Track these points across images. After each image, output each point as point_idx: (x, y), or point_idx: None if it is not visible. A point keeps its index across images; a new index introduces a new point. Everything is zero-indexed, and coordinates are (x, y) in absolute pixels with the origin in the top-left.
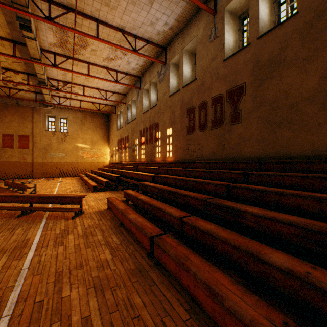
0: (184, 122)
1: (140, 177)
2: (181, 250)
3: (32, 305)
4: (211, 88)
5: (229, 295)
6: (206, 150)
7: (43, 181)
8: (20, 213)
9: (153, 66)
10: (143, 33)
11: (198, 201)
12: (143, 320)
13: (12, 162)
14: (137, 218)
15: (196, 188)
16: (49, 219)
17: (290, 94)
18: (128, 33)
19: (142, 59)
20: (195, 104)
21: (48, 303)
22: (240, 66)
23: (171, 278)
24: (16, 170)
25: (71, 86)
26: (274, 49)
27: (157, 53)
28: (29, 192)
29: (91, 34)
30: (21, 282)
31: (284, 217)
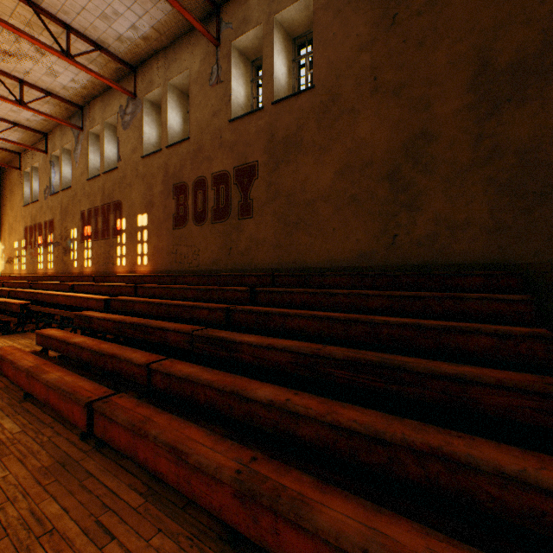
0: (170, 207)
1: (79, 302)
2: (140, 412)
3: None
4: (212, 158)
5: (198, 449)
6: (205, 255)
7: None
8: None
9: (111, 94)
10: (87, 28)
11: (182, 336)
12: (61, 532)
13: None
14: (64, 377)
15: (184, 316)
16: None
17: (308, 188)
18: (50, 15)
19: (85, 73)
20: (188, 179)
21: None
22: (252, 135)
23: (124, 459)
24: None
25: None
26: (291, 125)
27: (119, 72)
28: None
29: None
30: None
31: (281, 343)
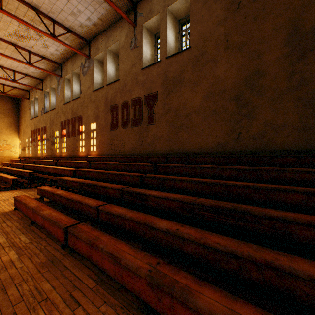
0: (108, 118)
1: (59, 171)
2: (93, 233)
3: None
4: (132, 90)
5: (126, 256)
6: (128, 145)
7: None
8: None
9: (76, 57)
10: (64, 21)
11: (115, 191)
12: (51, 299)
13: None
14: (52, 213)
15: (116, 180)
16: None
17: (187, 106)
18: (44, 14)
19: (63, 46)
20: (118, 103)
21: None
22: (155, 77)
23: (85, 260)
24: None
25: None
26: (177, 70)
27: (81, 44)
28: None
29: None
30: None
31: (173, 196)
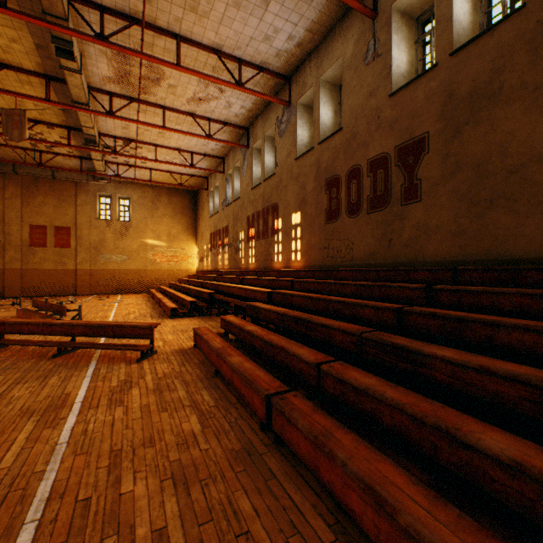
0: (322, 203)
1: (247, 294)
2: (318, 421)
3: (73, 505)
4: (368, 143)
5: (407, 504)
6: (360, 249)
7: (92, 299)
8: (56, 352)
9: (269, 110)
10: (253, 55)
11: (347, 336)
12: (254, 539)
13: (45, 269)
14: (244, 363)
15: (343, 313)
16: (101, 362)
17: (511, 149)
18: (228, 56)
19: (250, 97)
20: (340, 171)
21: (99, 503)
22: (420, 103)
23: (302, 467)
24: (51, 282)
25: (136, 146)
26: (480, 72)
27: (276, 87)
28: (70, 317)
29: (167, 60)
30: (56, 466)
31: (503, 368)
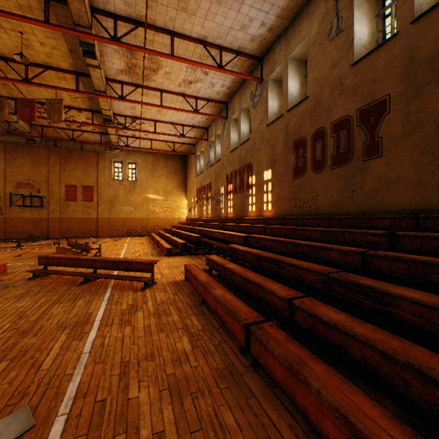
0: (290, 161)
1: (227, 237)
2: (292, 350)
3: (93, 405)
4: (331, 108)
5: None
6: (324, 200)
7: (108, 241)
8: (82, 280)
9: (244, 86)
10: (231, 42)
11: (315, 275)
12: None
13: (76, 217)
14: (225, 295)
15: (311, 255)
16: (114, 289)
17: None
18: (211, 44)
19: (229, 77)
20: (306, 134)
21: (112, 405)
22: (381, 69)
23: (278, 389)
24: (80, 227)
25: (140, 122)
26: None
27: (250, 67)
28: (93, 254)
29: (164, 52)
30: (81, 371)
31: None
